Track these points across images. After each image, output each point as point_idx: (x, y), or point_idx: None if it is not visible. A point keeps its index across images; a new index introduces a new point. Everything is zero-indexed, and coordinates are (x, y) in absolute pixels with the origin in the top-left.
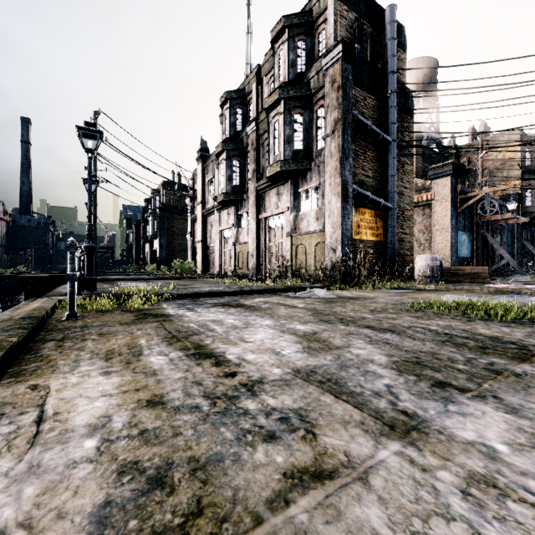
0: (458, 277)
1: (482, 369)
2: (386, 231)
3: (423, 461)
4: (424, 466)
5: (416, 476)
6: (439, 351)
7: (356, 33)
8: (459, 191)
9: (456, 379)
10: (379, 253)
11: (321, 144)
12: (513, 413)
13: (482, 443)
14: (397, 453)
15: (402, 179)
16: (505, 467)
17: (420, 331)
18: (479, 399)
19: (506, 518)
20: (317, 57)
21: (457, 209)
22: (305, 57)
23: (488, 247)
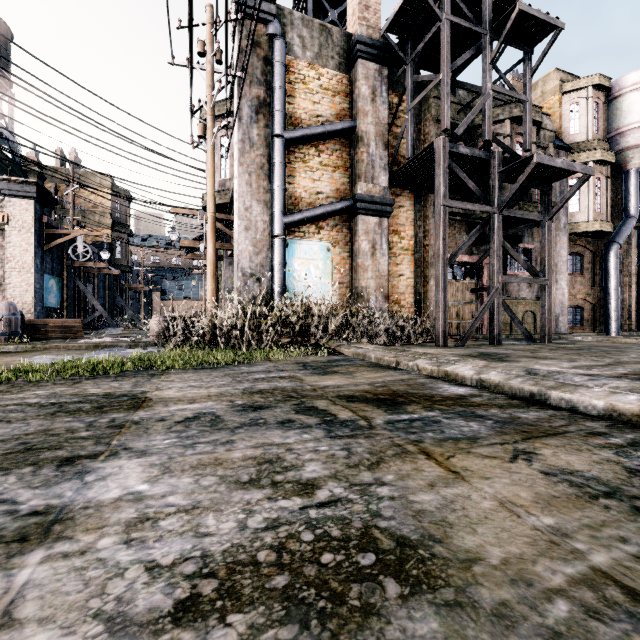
0: (46, 332)
1: (107, 428)
2: None
3: (79, 546)
4: (82, 549)
5: (77, 564)
6: (52, 426)
7: None
8: (46, 224)
9: (84, 448)
10: None
11: None
12: (144, 455)
13: (129, 493)
14: (44, 560)
15: None
16: (151, 500)
17: (16, 409)
18: (113, 457)
19: (162, 535)
20: None
21: (44, 245)
22: None
23: (81, 297)
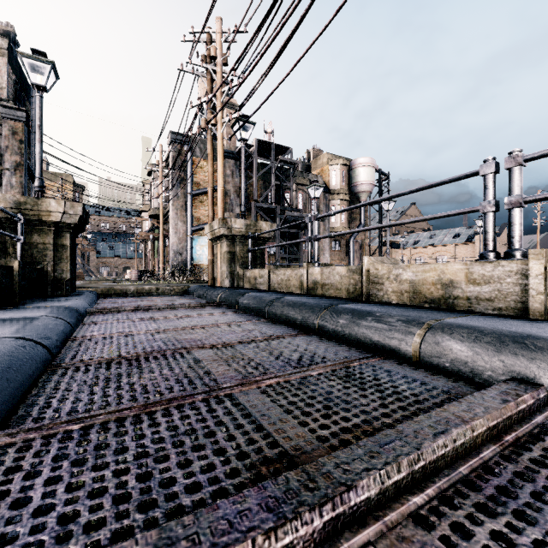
0: None
1: None
2: None
3: None
4: None
5: None
6: None
7: (18, 94)
8: None
9: None
10: None
11: None
12: None
13: None
14: None
15: None
16: None
17: None
18: None
19: None
20: None
21: None
22: None
23: None
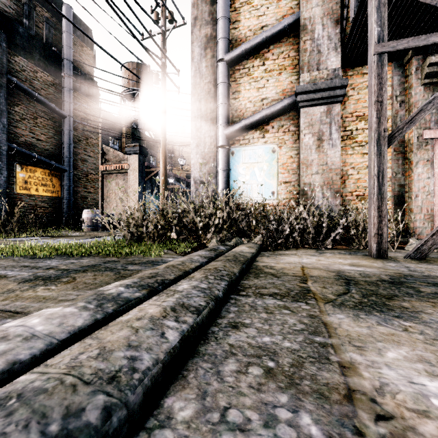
0: None
1: None
2: (63, 189)
3: None
4: None
5: None
6: None
7: (25, 9)
8: (146, 166)
9: None
10: (55, 207)
11: None
12: None
13: None
14: None
15: (86, 149)
16: None
17: None
18: None
19: None
20: None
21: (145, 178)
22: None
23: None
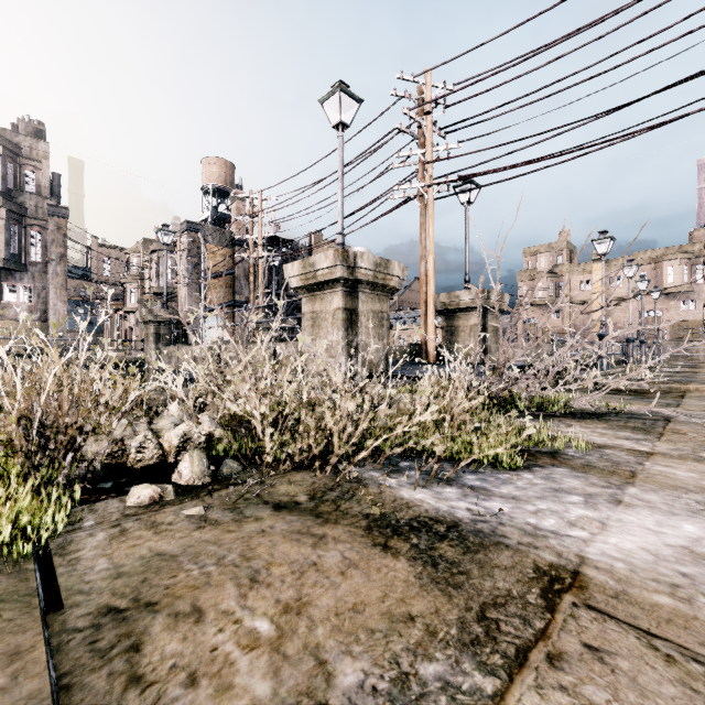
0: None
1: None
2: None
3: None
4: None
5: None
6: None
7: (51, 188)
8: None
9: None
10: None
11: (36, 258)
12: None
13: None
14: None
15: None
16: None
17: None
18: None
19: None
20: (25, 186)
21: None
22: (14, 178)
23: None
